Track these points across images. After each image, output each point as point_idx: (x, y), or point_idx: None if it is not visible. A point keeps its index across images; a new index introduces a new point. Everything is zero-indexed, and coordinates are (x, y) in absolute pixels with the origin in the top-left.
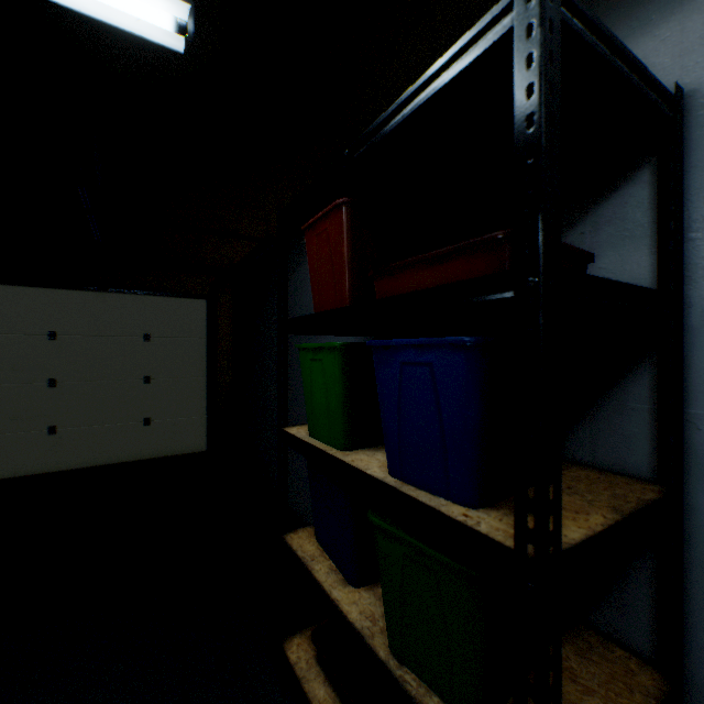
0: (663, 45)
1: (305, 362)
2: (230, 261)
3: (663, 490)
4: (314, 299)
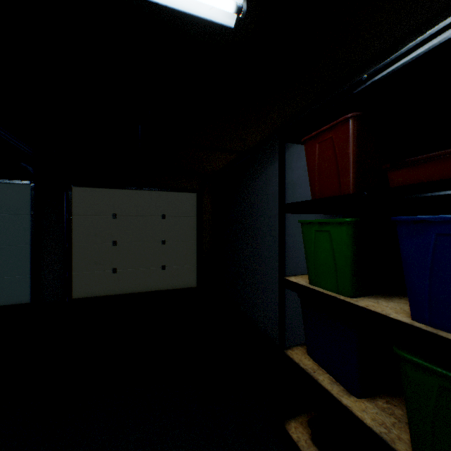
0: None
1: (308, 232)
2: (213, 168)
3: None
4: (312, 188)
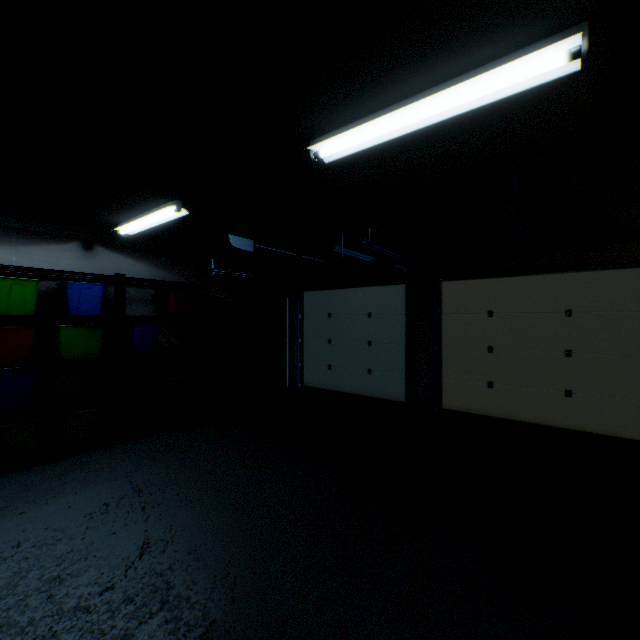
0: None
1: None
2: None
3: None
4: None
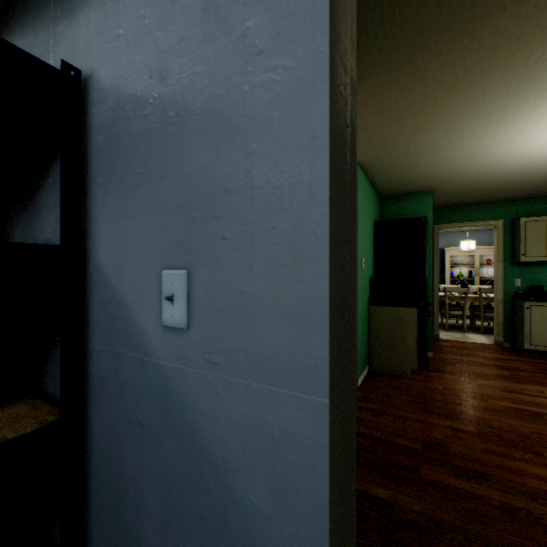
0: (82, 30)
1: None
2: None
3: (58, 419)
4: None
